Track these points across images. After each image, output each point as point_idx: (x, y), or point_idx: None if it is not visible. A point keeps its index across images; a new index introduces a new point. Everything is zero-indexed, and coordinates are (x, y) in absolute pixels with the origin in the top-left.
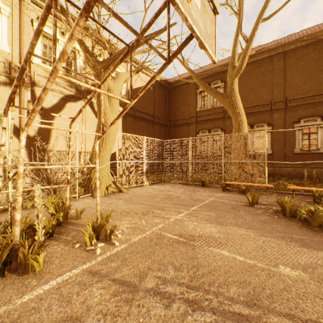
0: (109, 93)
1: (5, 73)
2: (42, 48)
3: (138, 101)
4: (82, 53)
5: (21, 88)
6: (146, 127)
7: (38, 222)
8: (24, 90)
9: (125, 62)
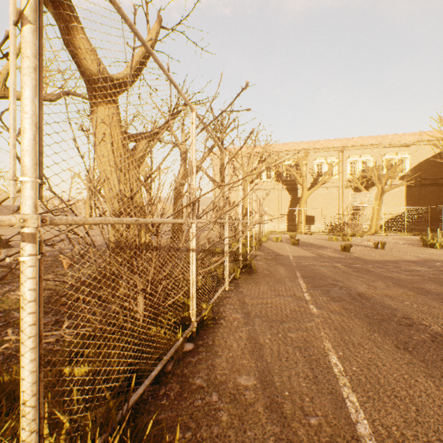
0: (358, 211)
1: (336, 186)
2: (350, 168)
3: (424, 171)
4: (371, 160)
5: (342, 191)
6: (436, 191)
7: (348, 231)
8: (343, 191)
9: (409, 146)
